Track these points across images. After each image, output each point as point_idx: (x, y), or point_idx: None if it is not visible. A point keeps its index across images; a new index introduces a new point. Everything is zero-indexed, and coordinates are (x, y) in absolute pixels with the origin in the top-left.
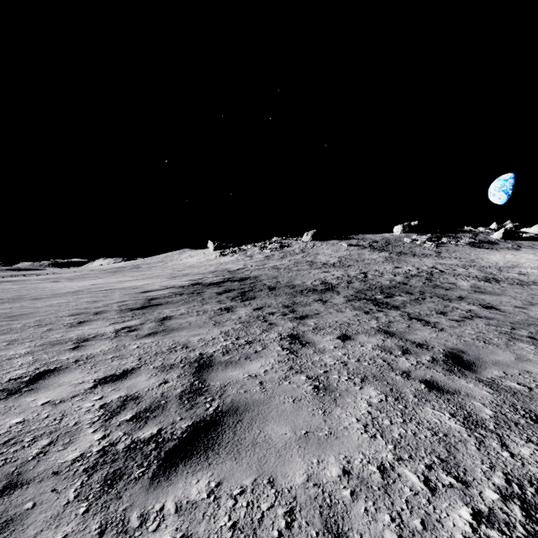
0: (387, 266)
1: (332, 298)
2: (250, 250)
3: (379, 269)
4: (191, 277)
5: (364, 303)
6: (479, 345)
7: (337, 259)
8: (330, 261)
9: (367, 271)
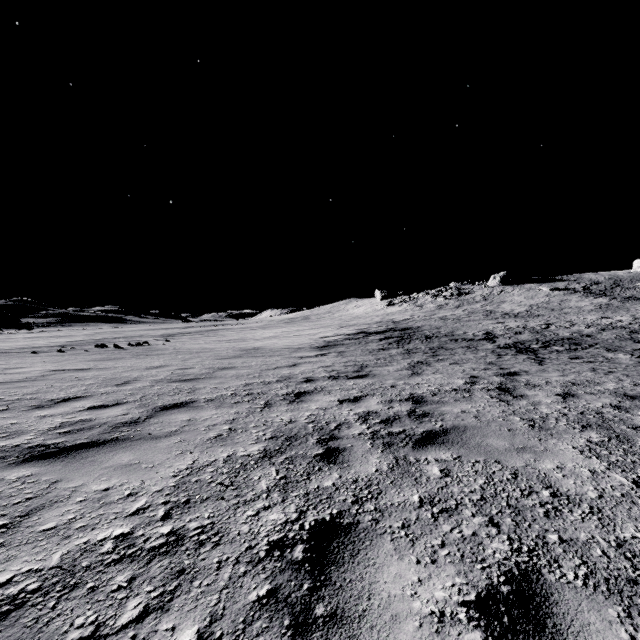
0: (591, 316)
1: (481, 346)
2: (422, 298)
3: (575, 320)
4: (357, 327)
5: (508, 350)
6: (548, 371)
7: (526, 308)
8: (515, 311)
9: (556, 321)
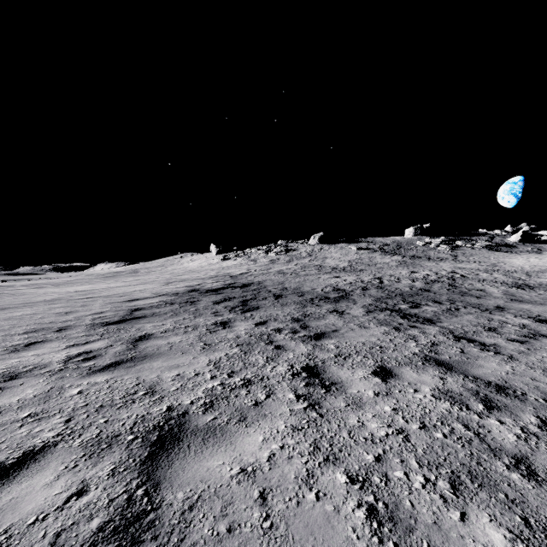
0: (403, 271)
1: (349, 309)
2: (255, 253)
3: (394, 274)
4: (188, 283)
5: (389, 314)
6: None
7: (347, 263)
8: (340, 266)
9: (382, 276)
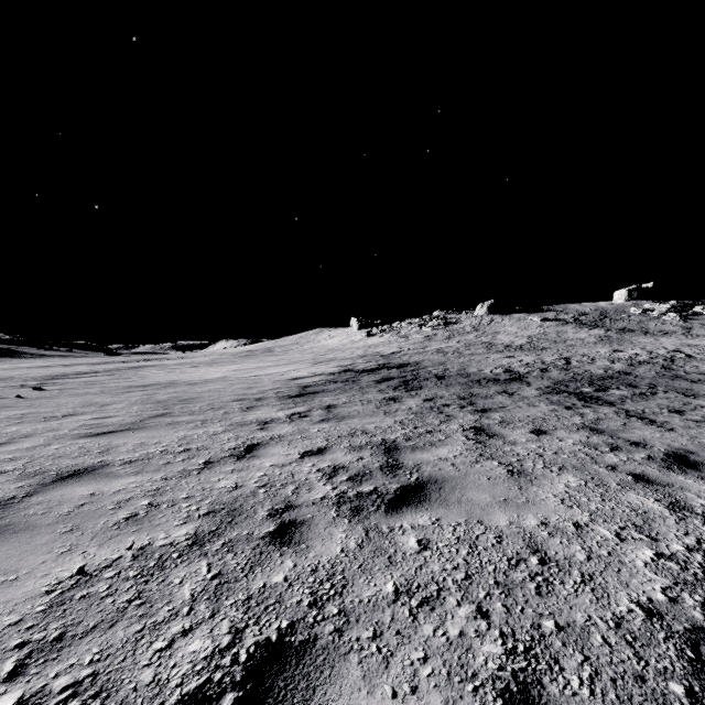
0: (602, 349)
1: (520, 390)
2: (405, 328)
3: (589, 353)
4: (338, 363)
5: (565, 396)
6: None
7: (525, 339)
8: (516, 343)
9: (571, 355)
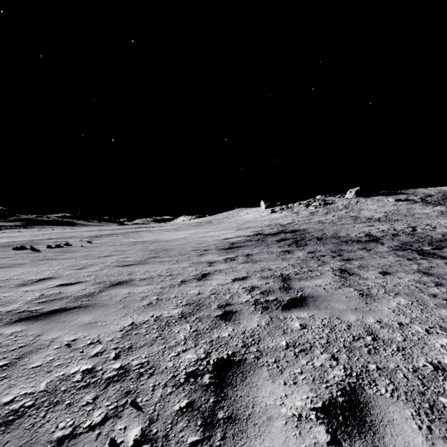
0: (442, 221)
1: (376, 248)
2: (296, 207)
3: (431, 223)
4: (253, 229)
5: (408, 252)
6: None
7: (383, 214)
8: (375, 216)
9: (417, 225)
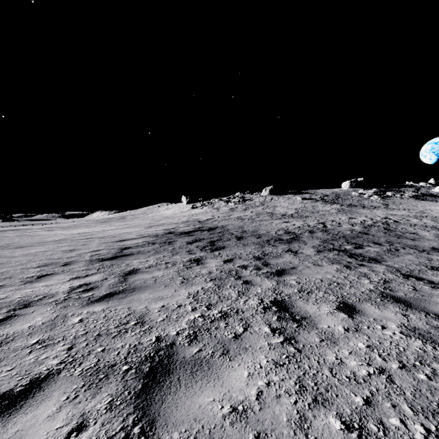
0: (342, 217)
1: (301, 249)
2: (217, 203)
3: (335, 219)
4: (165, 227)
5: (337, 254)
6: None
7: (294, 210)
8: (288, 213)
9: (324, 221)
